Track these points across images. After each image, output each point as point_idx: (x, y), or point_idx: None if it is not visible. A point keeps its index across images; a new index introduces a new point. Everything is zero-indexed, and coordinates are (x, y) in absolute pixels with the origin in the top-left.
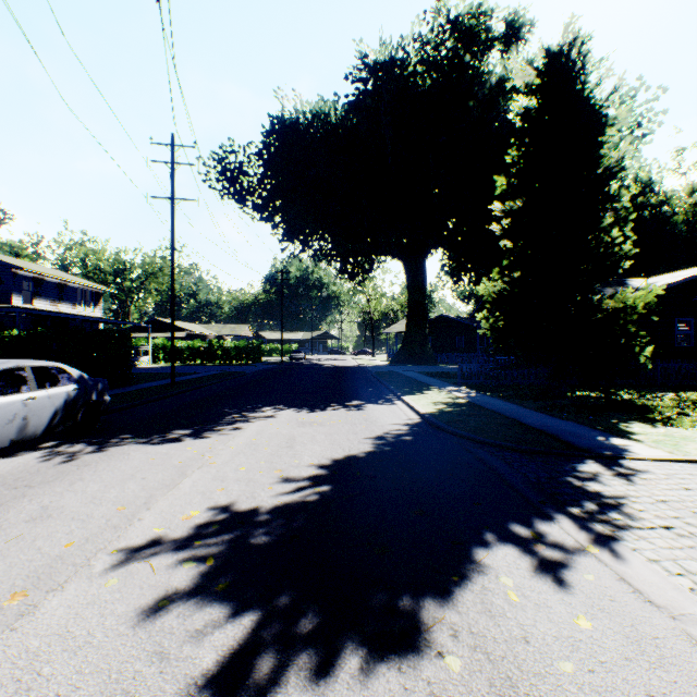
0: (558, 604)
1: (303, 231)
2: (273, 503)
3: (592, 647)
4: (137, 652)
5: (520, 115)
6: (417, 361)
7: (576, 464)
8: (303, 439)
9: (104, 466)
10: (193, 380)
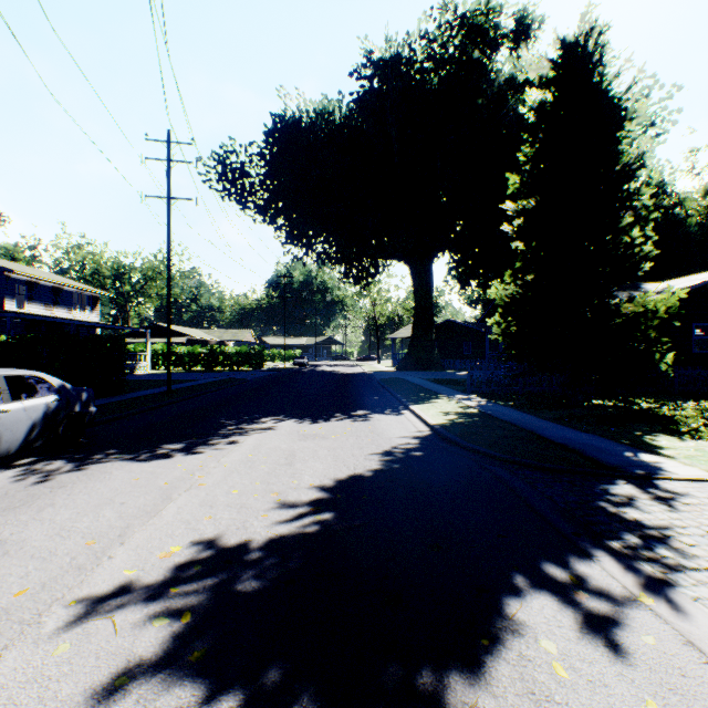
0: (617, 683)
1: (306, 233)
2: (267, 536)
3: None
4: None
5: (533, 110)
6: (424, 367)
7: (607, 485)
8: (304, 455)
9: (80, 488)
10: (191, 388)
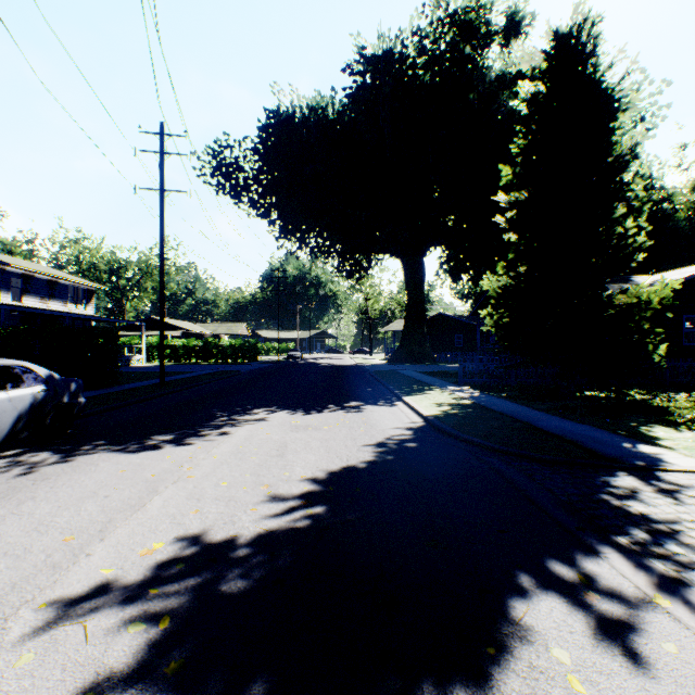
0: None
1: (300, 228)
2: (256, 531)
3: None
4: None
5: (526, 101)
6: (416, 359)
7: (608, 477)
8: (296, 446)
9: (64, 480)
10: (184, 380)
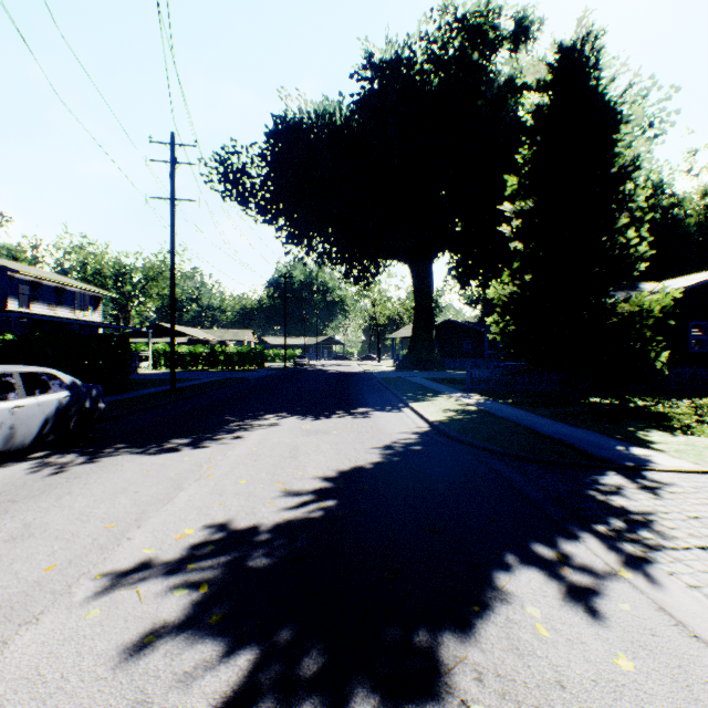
0: (593, 640)
1: (307, 234)
2: (275, 520)
3: (638, 694)
4: (116, 701)
5: (531, 113)
6: (424, 366)
7: (597, 476)
8: (307, 449)
9: (94, 479)
10: (194, 386)
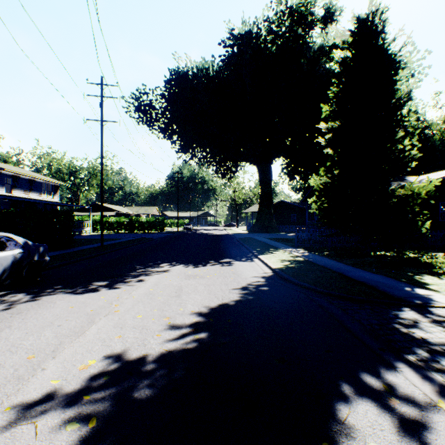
0: None
1: (191, 145)
2: (159, 351)
3: None
4: None
5: (338, 63)
6: (266, 230)
7: (397, 311)
8: (188, 289)
9: (32, 314)
10: (116, 244)
